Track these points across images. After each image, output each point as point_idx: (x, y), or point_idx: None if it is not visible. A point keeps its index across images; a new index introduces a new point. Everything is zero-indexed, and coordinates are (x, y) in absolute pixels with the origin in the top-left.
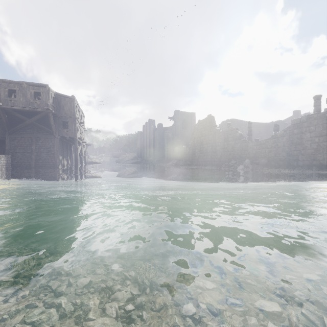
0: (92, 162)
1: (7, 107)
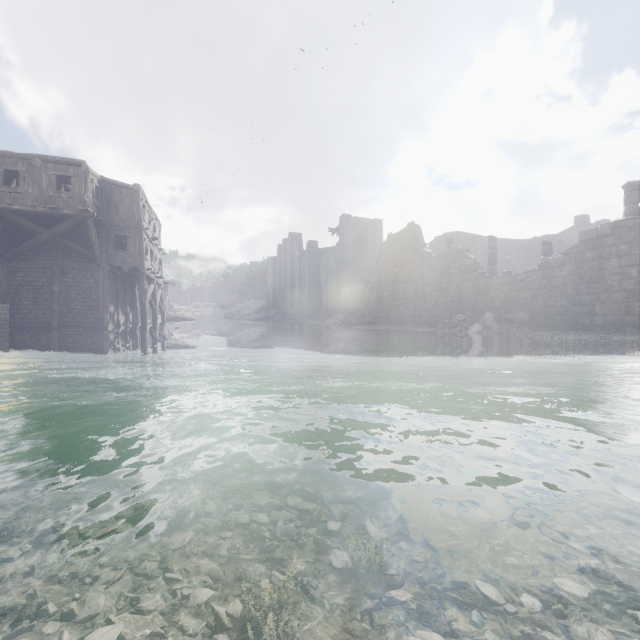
0: (176, 318)
1: (1, 206)
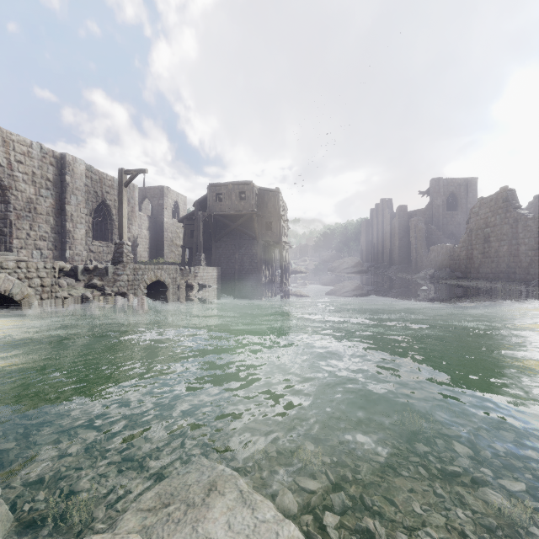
0: (296, 272)
1: (215, 213)
